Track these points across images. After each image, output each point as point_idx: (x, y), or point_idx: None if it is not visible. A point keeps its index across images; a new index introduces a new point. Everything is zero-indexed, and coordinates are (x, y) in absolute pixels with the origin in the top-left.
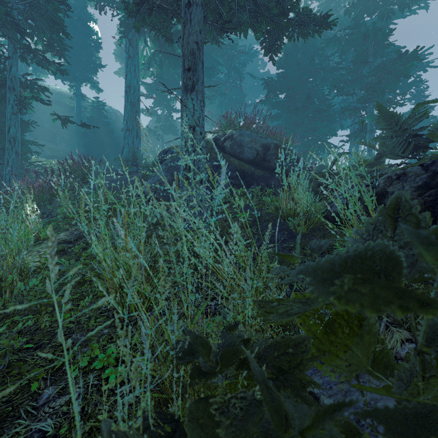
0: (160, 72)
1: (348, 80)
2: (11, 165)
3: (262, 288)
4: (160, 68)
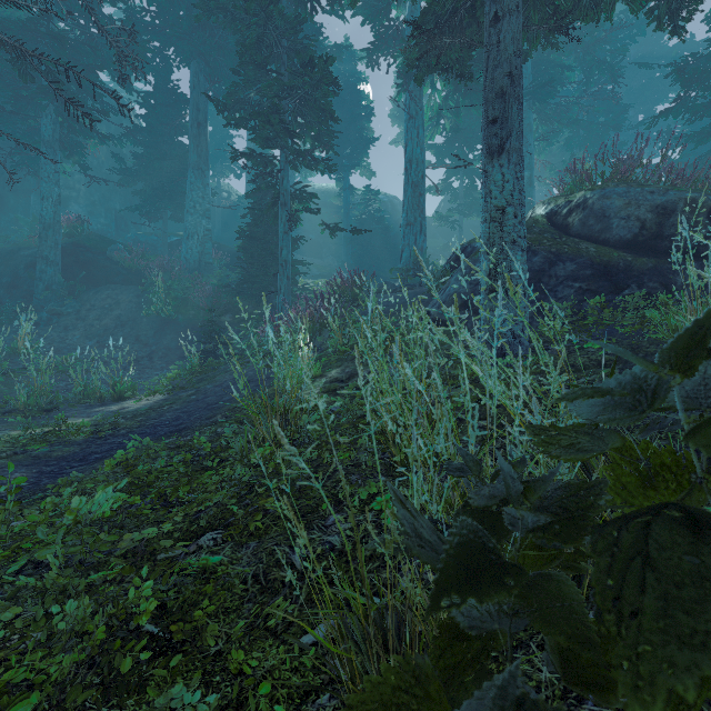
0: (456, 122)
1: None
2: (283, 292)
3: None
4: (456, 116)
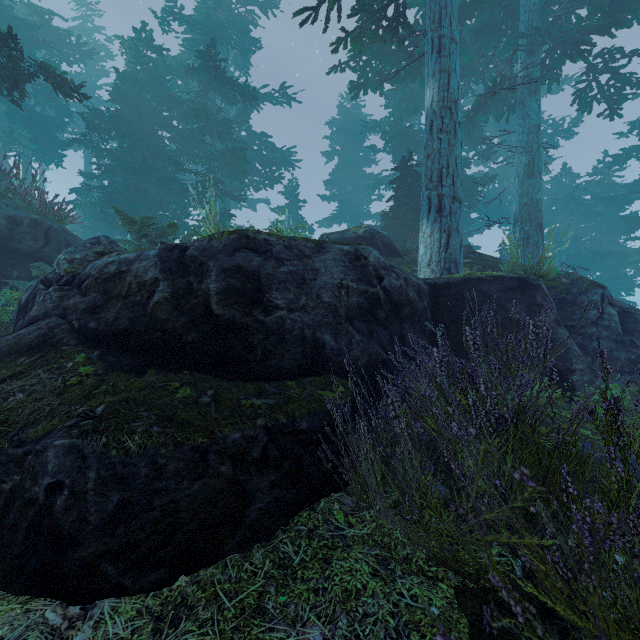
0: None
1: (194, 154)
2: None
3: None
4: None
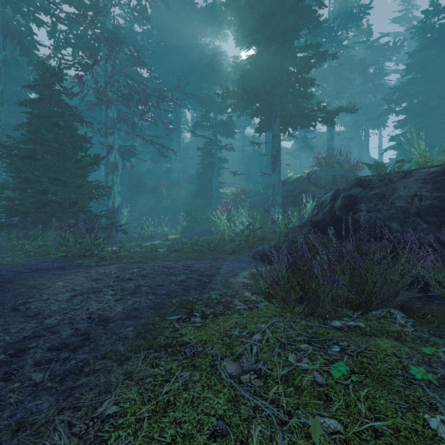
0: None
1: None
2: (215, 198)
3: (259, 232)
4: None
